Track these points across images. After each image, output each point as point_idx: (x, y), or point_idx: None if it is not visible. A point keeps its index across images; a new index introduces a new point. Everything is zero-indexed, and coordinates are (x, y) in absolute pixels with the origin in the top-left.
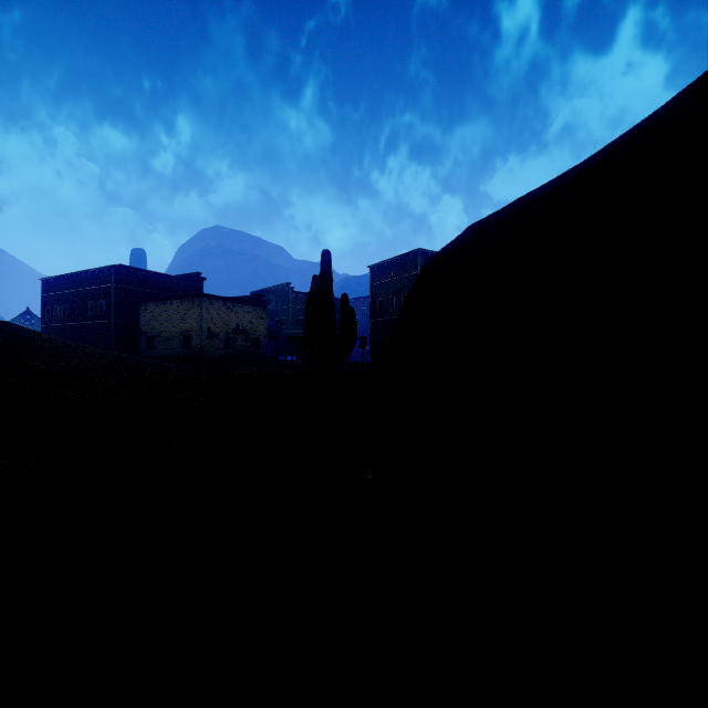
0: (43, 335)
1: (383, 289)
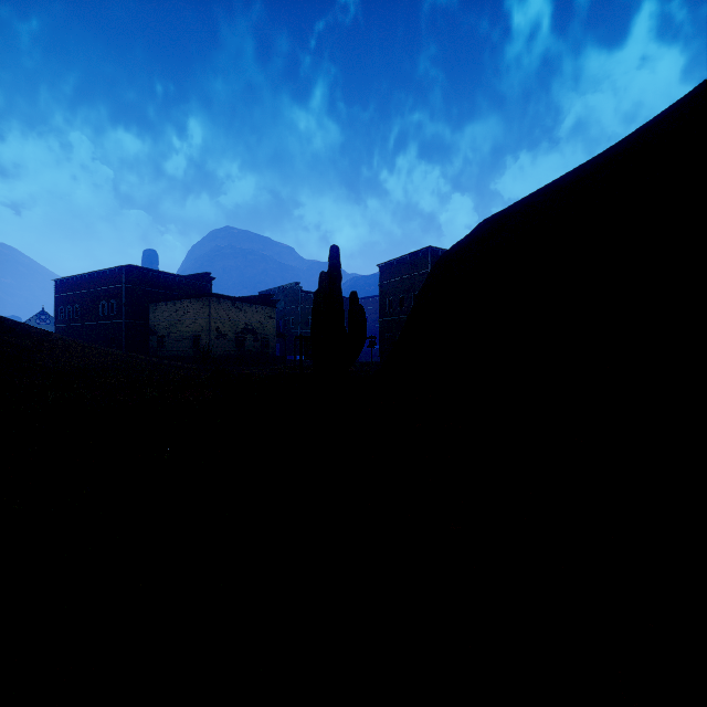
0: (54, 335)
1: (392, 288)
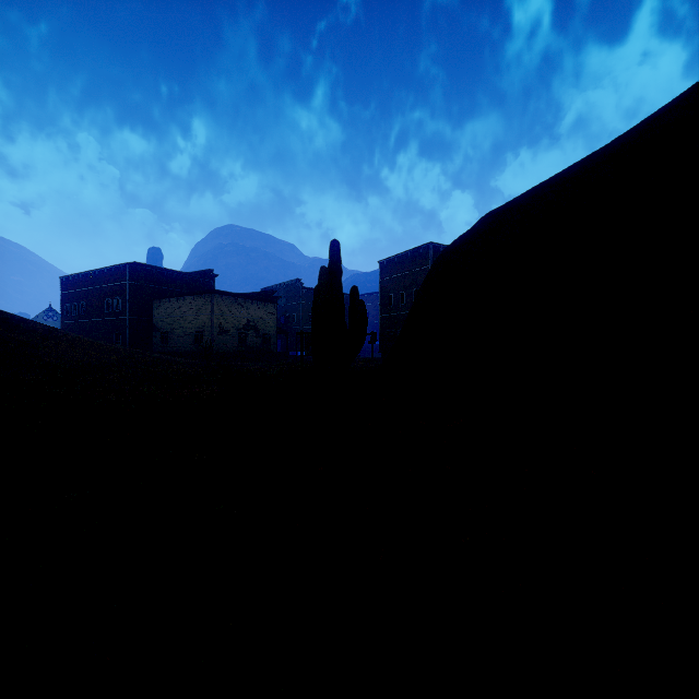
0: (59, 331)
1: (393, 284)
